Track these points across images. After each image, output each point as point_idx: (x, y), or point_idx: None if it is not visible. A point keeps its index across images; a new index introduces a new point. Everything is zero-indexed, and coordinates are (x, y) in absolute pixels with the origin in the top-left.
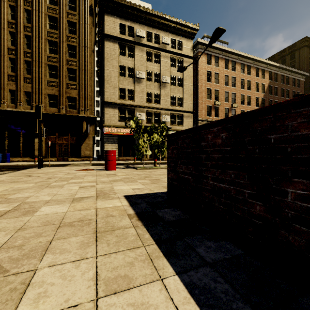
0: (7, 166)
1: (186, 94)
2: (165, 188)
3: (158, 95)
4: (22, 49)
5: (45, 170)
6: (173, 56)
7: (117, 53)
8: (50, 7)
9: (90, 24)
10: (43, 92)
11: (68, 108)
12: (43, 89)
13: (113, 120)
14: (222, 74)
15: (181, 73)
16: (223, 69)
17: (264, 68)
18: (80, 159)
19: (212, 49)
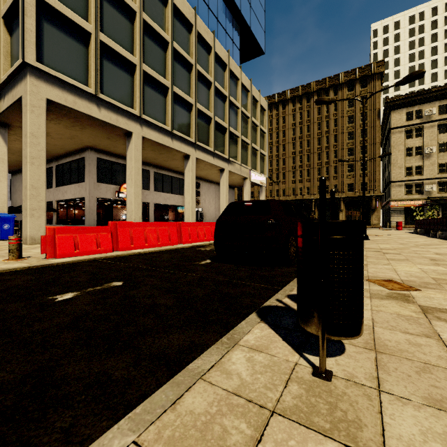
0: None
1: None
2: None
3: None
4: (332, 160)
5: None
6: None
7: (404, 138)
8: (348, 126)
9: (378, 125)
10: (344, 183)
11: (360, 191)
12: (344, 181)
13: (399, 195)
14: None
15: None
16: None
17: None
18: (369, 226)
19: None
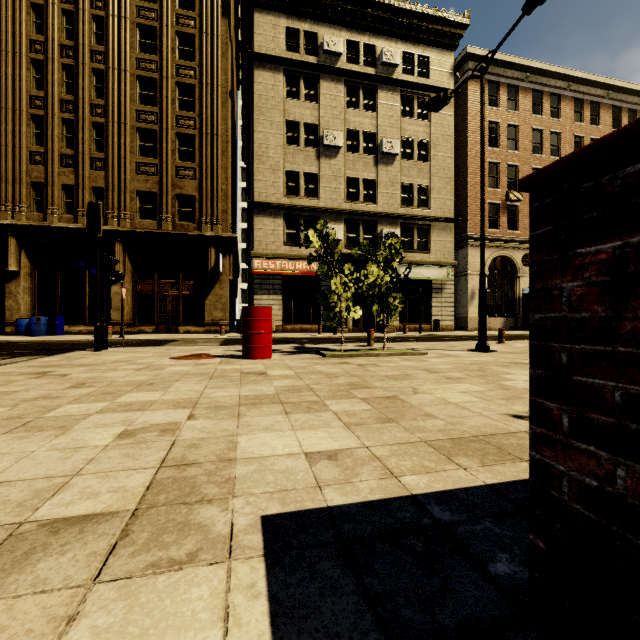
0: (45, 345)
1: (438, 179)
2: (444, 455)
3: (372, 184)
4: (87, 100)
5: (106, 355)
6: (408, 92)
7: (282, 94)
8: (142, 7)
9: (223, 36)
10: (129, 188)
11: (178, 220)
12: (128, 181)
13: (272, 244)
14: (527, 127)
15: (426, 131)
16: (529, 116)
17: (635, 107)
18: (202, 328)
19: (501, 70)
